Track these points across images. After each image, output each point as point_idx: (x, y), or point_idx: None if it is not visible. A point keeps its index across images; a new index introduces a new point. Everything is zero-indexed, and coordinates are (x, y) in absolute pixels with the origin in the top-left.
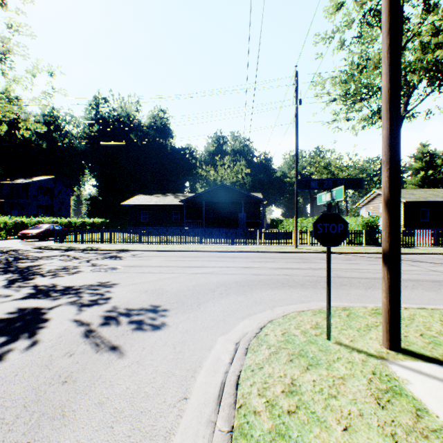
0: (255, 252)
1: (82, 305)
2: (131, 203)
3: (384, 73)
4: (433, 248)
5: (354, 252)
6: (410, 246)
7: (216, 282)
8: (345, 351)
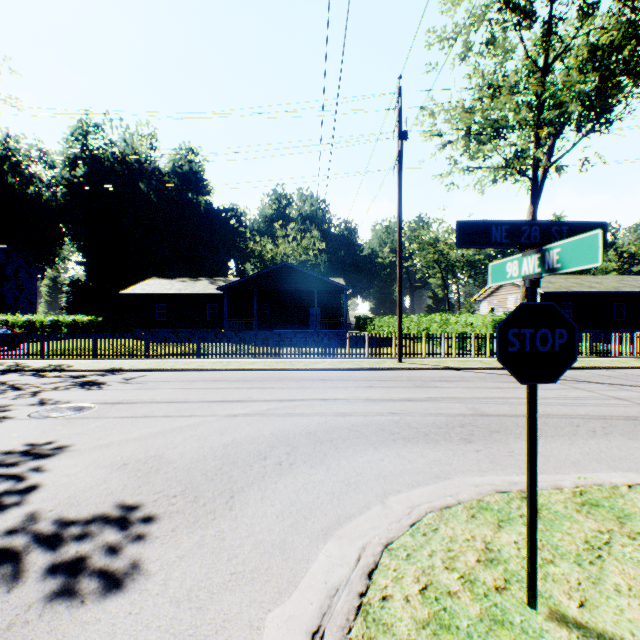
0: (337, 371)
1: None
2: (138, 290)
3: None
4: (590, 358)
5: (485, 368)
6: None
7: (270, 434)
8: None
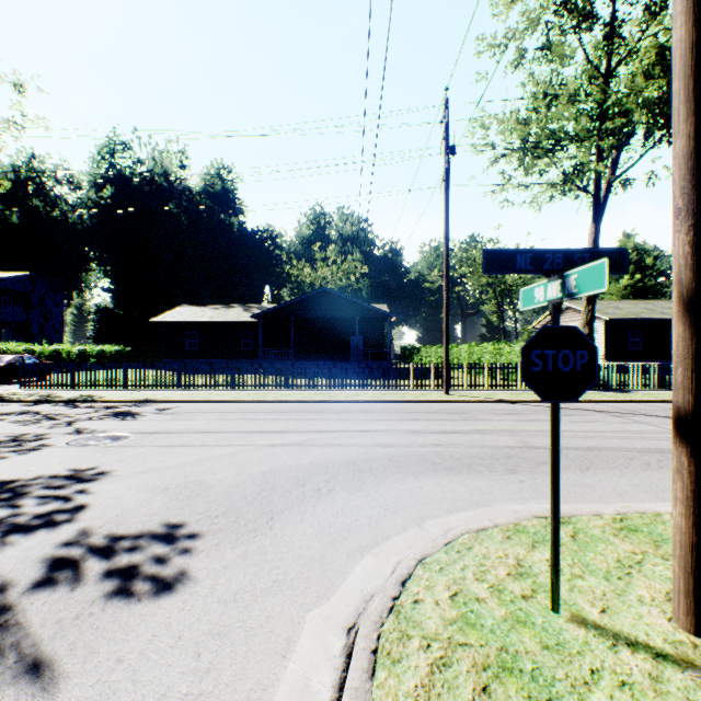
0: (379, 403)
1: (11, 530)
2: (168, 318)
3: (681, 11)
4: (658, 391)
5: (540, 401)
6: (623, 389)
7: (309, 463)
8: (602, 646)
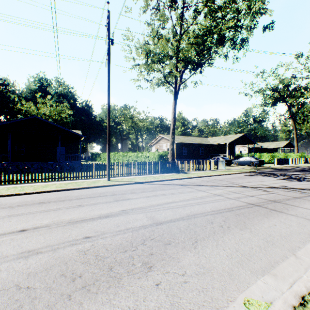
0: (61, 191)
1: None
2: None
3: None
4: (197, 172)
5: (156, 181)
6: (185, 172)
7: None
8: None
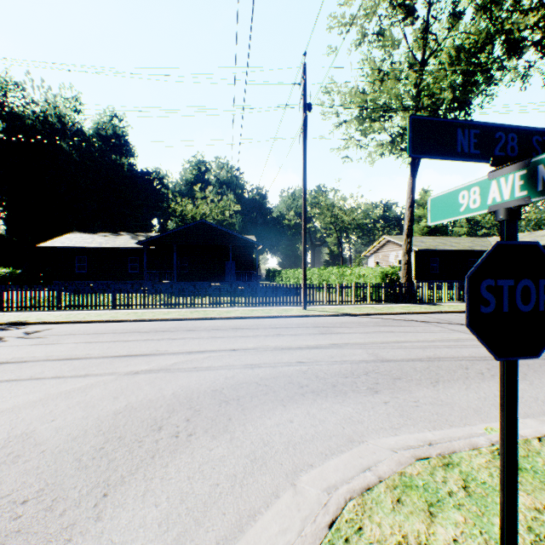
0: (248, 319)
1: None
2: (57, 244)
3: None
4: (457, 304)
5: (378, 314)
6: (433, 302)
7: (172, 394)
8: None
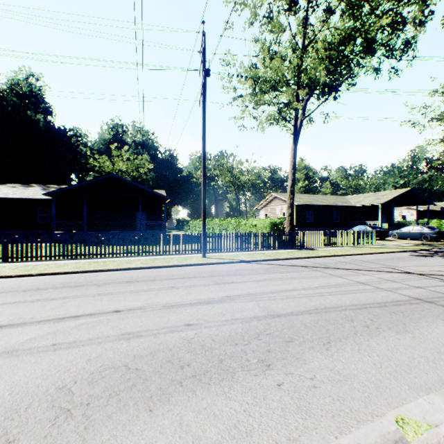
0: (148, 269)
1: None
2: None
3: None
4: (329, 248)
5: (268, 260)
6: (311, 248)
7: None
8: None
